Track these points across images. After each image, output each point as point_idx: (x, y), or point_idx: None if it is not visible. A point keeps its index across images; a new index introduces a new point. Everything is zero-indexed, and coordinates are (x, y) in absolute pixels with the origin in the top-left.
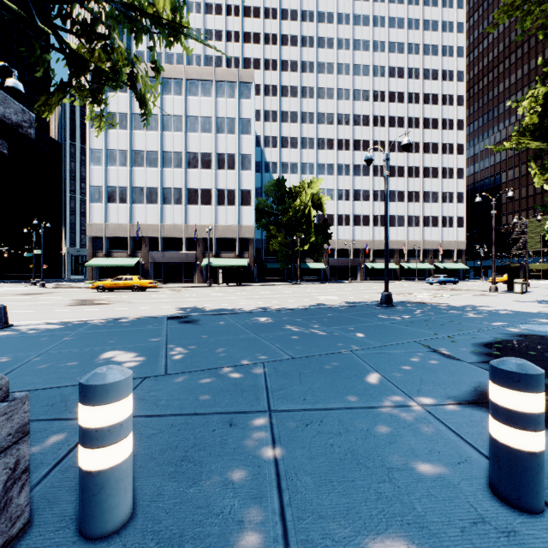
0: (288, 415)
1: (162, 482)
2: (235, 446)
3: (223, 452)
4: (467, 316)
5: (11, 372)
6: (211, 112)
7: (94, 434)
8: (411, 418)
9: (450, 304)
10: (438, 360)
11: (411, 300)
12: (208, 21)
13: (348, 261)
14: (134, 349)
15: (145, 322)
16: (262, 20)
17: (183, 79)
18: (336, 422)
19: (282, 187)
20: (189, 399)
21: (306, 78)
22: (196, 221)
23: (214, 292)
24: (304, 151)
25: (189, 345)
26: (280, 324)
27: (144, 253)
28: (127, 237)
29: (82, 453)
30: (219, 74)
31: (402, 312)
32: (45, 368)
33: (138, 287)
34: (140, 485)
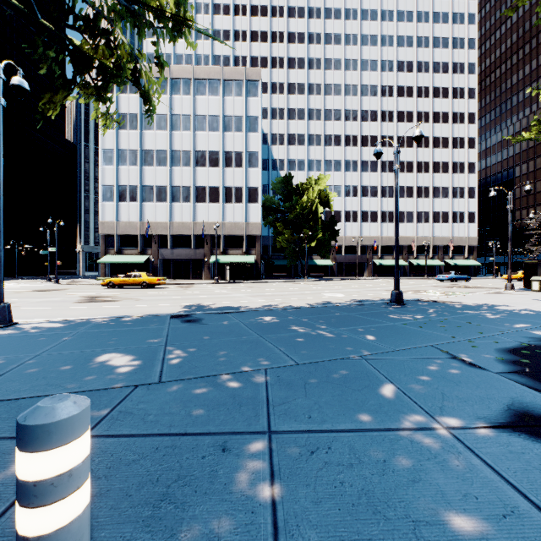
0: (290, 438)
1: (133, 533)
2: (226, 481)
3: (211, 489)
4: (485, 316)
5: (0, 376)
6: (219, 111)
7: (32, 489)
8: (436, 446)
9: (465, 303)
10: (460, 368)
11: (422, 299)
12: (216, 22)
13: (356, 258)
14: (132, 352)
15: (147, 321)
16: (269, 19)
17: (191, 79)
18: (347, 449)
19: (289, 184)
20: (181, 414)
21: (313, 75)
22: (204, 218)
23: (221, 289)
24: (311, 147)
25: (189, 347)
26: (285, 324)
27: (153, 251)
28: (137, 235)
29: (18, 512)
30: (227, 73)
31: (414, 311)
32: (36, 373)
33: (146, 284)
34: (106, 537)
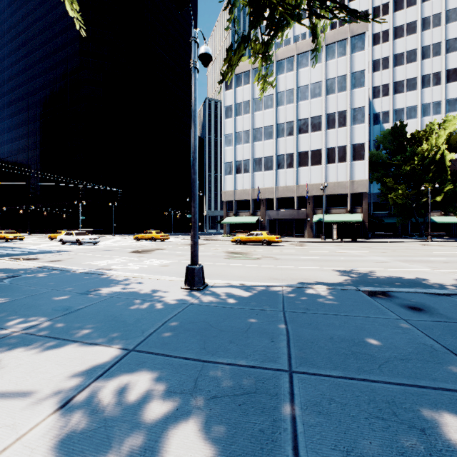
0: None
1: None
2: None
3: None
4: None
5: None
6: (321, 76)
7: None
8: None
9: None
10: None
11: None
12: None
13: None
14: None
15: (346, 299)
16: None
17: (294, 55)
18: None
19: (400, 135)
20: None
21: (428, 6)
22: (306, 181)
23: (341, 249)
24: (425, 90)
25: None
26: None
27: (262, 212)
28: (249, 200)
29: None
30: (329, 38)
31: None
32: None
33: (266, 241)
34: None
